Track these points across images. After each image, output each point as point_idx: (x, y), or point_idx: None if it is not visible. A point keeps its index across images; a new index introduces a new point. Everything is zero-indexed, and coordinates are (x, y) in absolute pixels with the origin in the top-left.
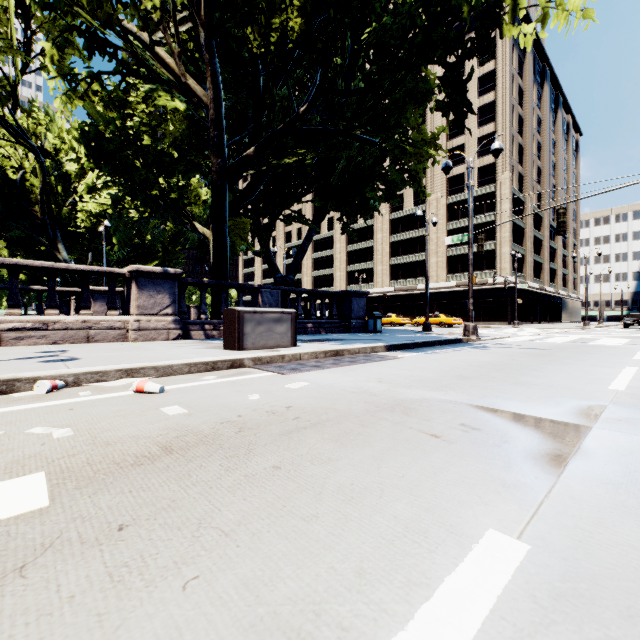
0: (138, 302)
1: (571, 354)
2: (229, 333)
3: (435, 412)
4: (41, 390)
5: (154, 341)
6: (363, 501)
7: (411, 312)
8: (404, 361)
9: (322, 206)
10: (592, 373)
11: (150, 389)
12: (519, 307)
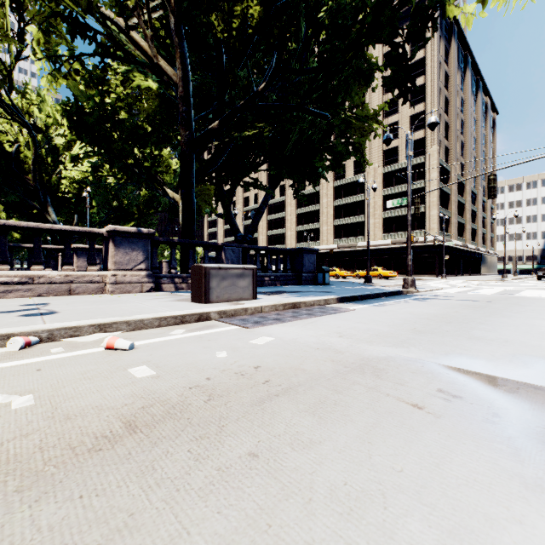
0: (115, 258)
1: (506, 306)
2: (196, 287)
3: (406, 374)
4: (14, 347)
5: (129, 293)
6: (366, 516)
7: (352, 266)
8: (357, 313)
9: (277, 174)
10: (537, 327)
11: (120, 346)
12: (445, 262)
